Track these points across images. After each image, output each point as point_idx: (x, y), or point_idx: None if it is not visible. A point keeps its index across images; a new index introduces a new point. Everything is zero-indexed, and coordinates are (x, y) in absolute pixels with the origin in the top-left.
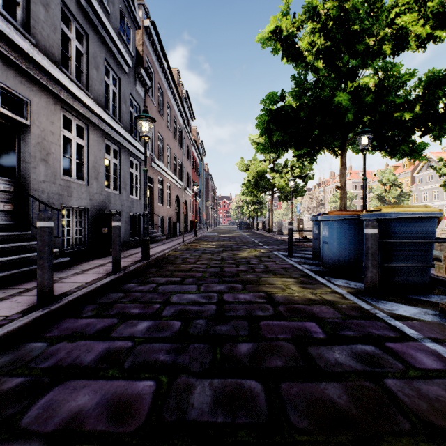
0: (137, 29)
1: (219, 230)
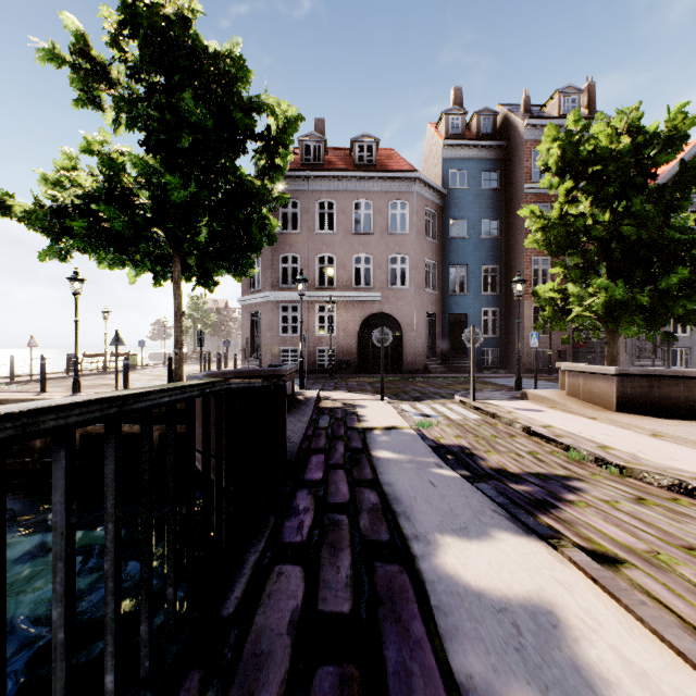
0: None
1: None
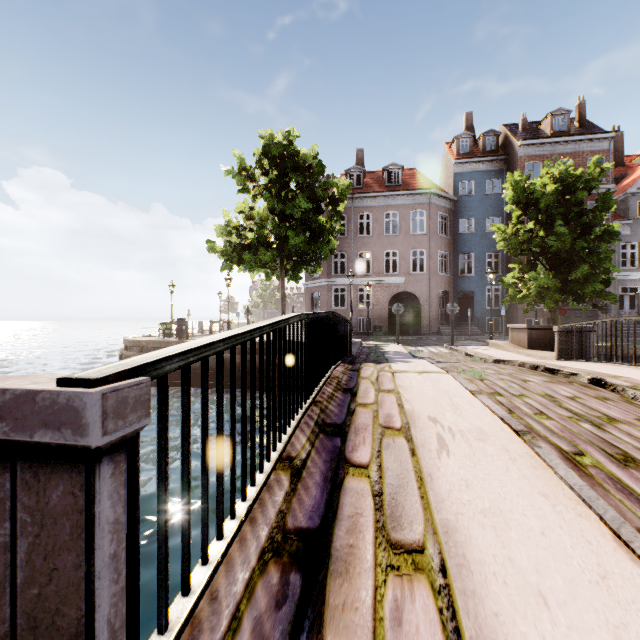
0: None
1: None
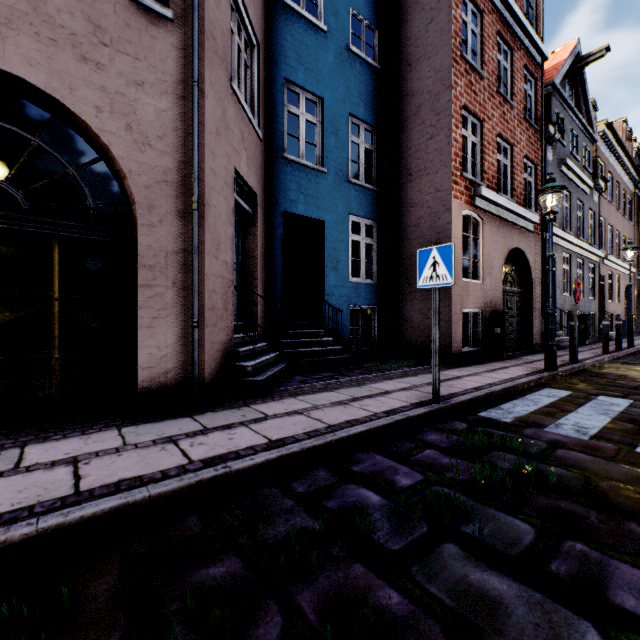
0: (593, 144)
1: None
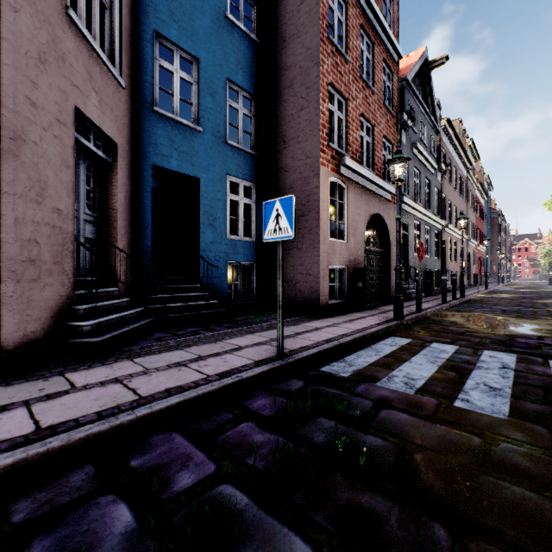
0: (437, 135)
1: (515, 285)
